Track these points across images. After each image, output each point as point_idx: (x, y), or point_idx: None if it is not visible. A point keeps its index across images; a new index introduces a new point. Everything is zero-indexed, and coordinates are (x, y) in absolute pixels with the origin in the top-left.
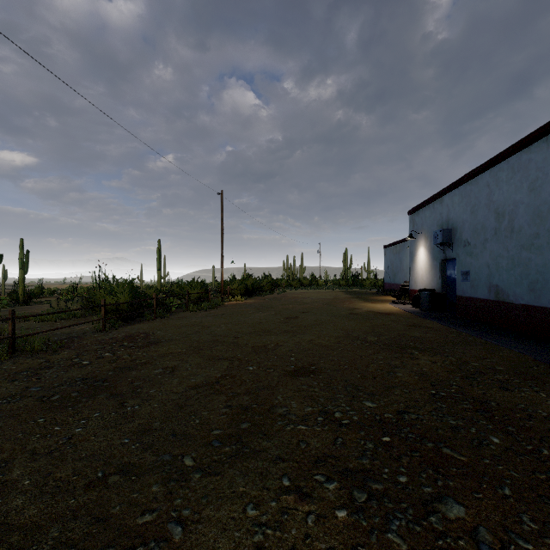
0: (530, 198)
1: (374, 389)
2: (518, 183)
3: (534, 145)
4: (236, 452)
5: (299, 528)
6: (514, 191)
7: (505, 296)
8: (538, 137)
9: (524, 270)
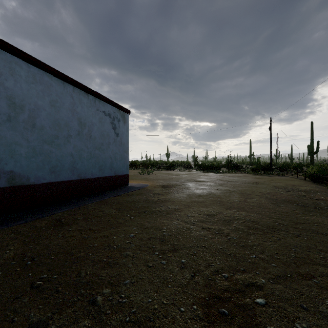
0: (52, 111)
1: (194, 194)
2: (41, 92)
3: (55, 78)
4: (227, 191)
5: (217, 188)
6: (36, 95)
7: (25, 180)
8: (61, 78)
9: (47, 158)
